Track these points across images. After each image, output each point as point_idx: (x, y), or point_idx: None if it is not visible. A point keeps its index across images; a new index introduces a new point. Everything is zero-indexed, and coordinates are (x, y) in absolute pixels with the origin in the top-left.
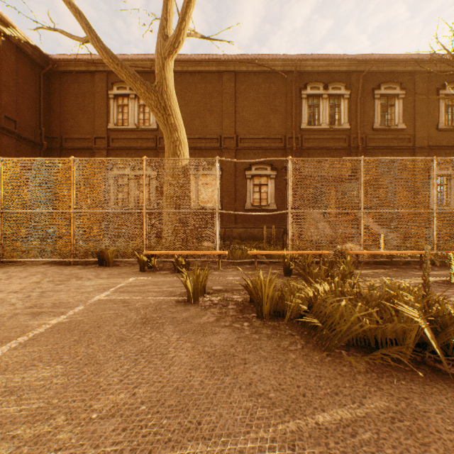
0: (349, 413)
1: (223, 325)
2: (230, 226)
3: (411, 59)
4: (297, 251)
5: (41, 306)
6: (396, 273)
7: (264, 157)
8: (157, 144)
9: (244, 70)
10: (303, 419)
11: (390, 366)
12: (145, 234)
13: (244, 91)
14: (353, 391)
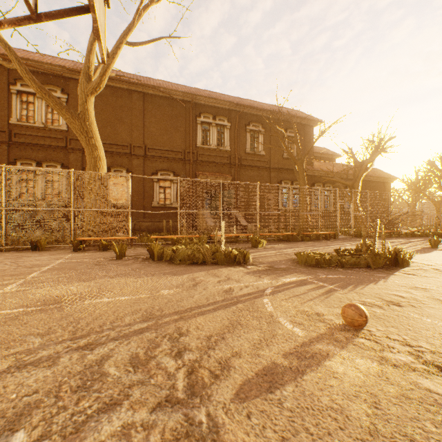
0: (173, 270)
1: (136, 263)
2: (140, 220)
3: (267, 110)
4: (182, 235)
5: (26, 265)
6: (233, 245)
7: (169, 166)
8: (67, 144)
9: (151, 93)
10: (160, 272)
11: (193, 265)
12: (73, 226)
13: (151, 110)
14: (177, 268)
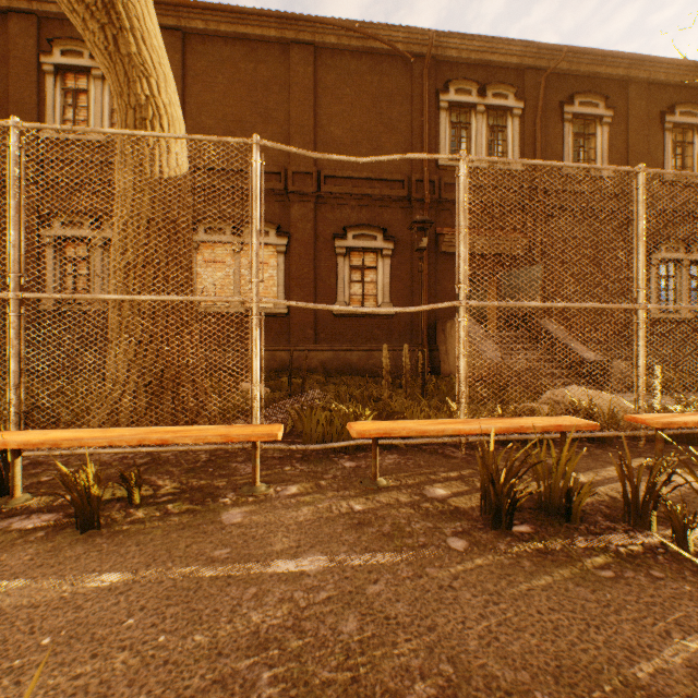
0: None
1: None
2: (306, 347)
3: (625, 54)
4: (499, 420)
5: None
6: None
7: (371, 216)
8: None
9: (332, 43)
10: None
11: None
12: (13, 370)
13: (332, 86)
14: None
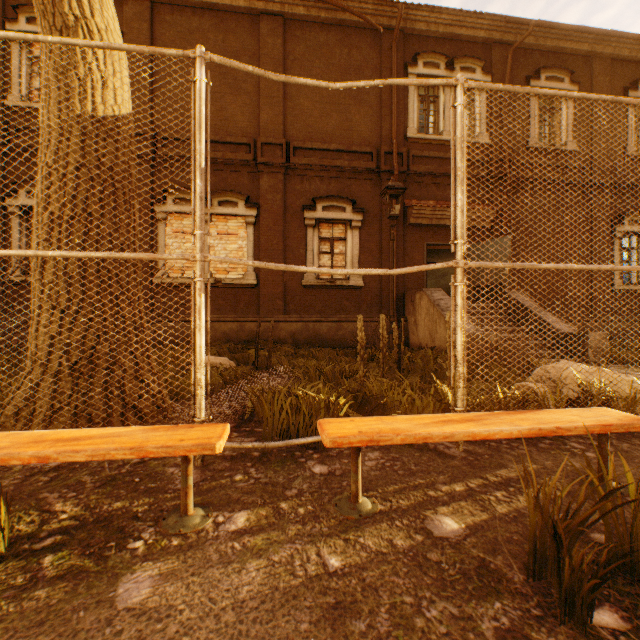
0: None
1: None
2: (275, 318)
3: (591, 29)
4: (520, 416)
5: None
6: None
7: (341, 187)
8: None
9: (301, 14)
10: None
11: None
12: None
13: (301, 58)
14: None
